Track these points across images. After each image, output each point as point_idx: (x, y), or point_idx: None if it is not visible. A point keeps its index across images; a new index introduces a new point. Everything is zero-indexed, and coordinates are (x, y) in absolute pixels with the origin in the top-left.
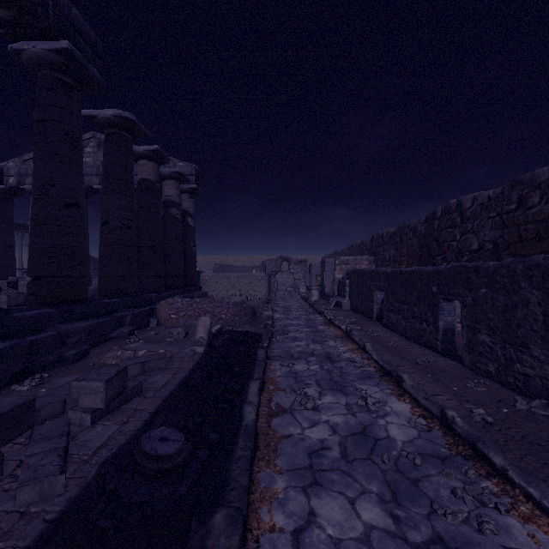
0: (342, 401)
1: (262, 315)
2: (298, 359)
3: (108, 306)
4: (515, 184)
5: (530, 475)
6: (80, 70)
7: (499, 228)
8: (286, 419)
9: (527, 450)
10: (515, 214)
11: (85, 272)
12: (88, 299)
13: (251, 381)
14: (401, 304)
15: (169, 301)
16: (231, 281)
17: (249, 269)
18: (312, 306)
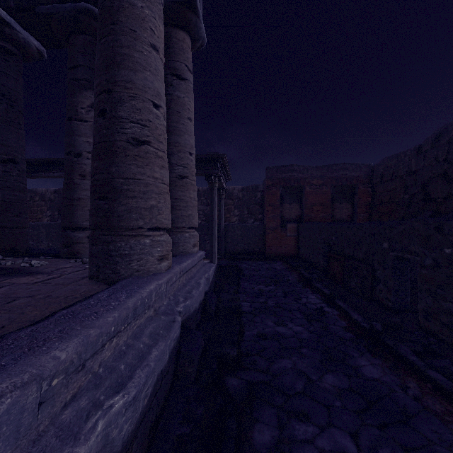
0: None
1: None
2: None
3: None
4: (30, 191)
5: None
6: None
7: None
8: None
9: None
10: (30, 202)
11: None
12: None
13: None
14: None
15: None
16: None
17: None
18: None
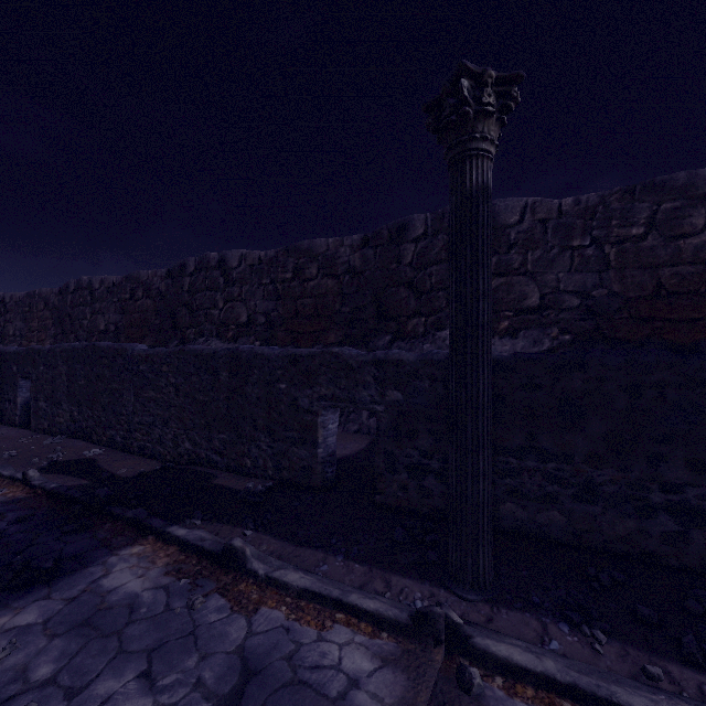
0: None
1: None
2: None
3: None
4: (130, 277)
5: (7, 466)
6: None
7: (121, 313)
8: None
9: (26, 460)
10: (130, 303)
11: None
12: None
13: None
14: None
15: None
16: None
17: None
18: None
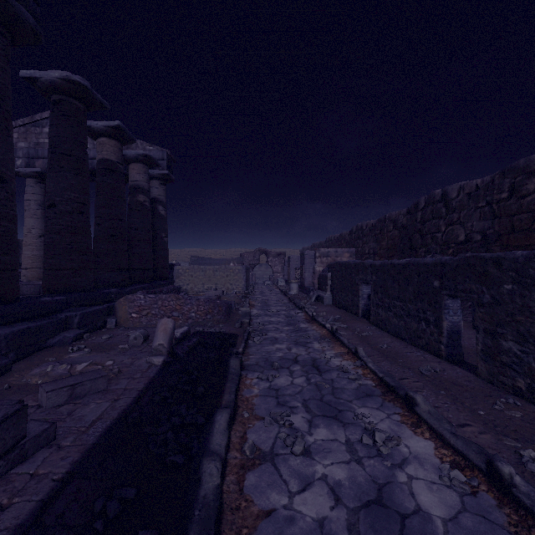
0: (341, 437)
1: (238, 311)
2: (280, 369)
3: (48, 306)
4: (507, 171)
5: None
6: (4, 8)
7: (489, 218)
8: (265, 475)
9: None
10: (507, 203)
11: (13, 264)
12: (22, 298)
13: (218, 411)
14: (393, 300)
15: (130, 298)
16: (206, 274)
17: (226, 262)
18: (292, 300)
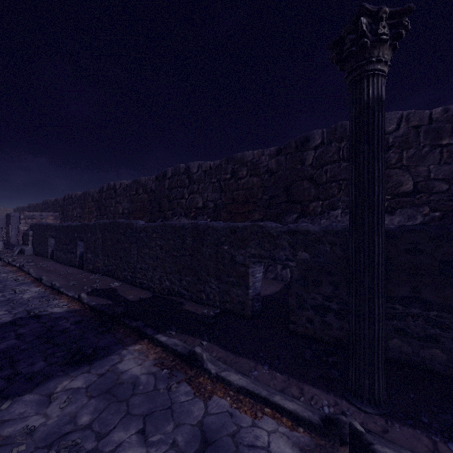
0: None
1: None
2: None
3: None
4: (135, 181)
5: (71, 290)
6: None
7: (130, 203)
8: None
9: (80, 287)
10: (135, 196)
11: None
12: None
13: None
14: (63, 245)
15: None
16: None
17: None
18: None
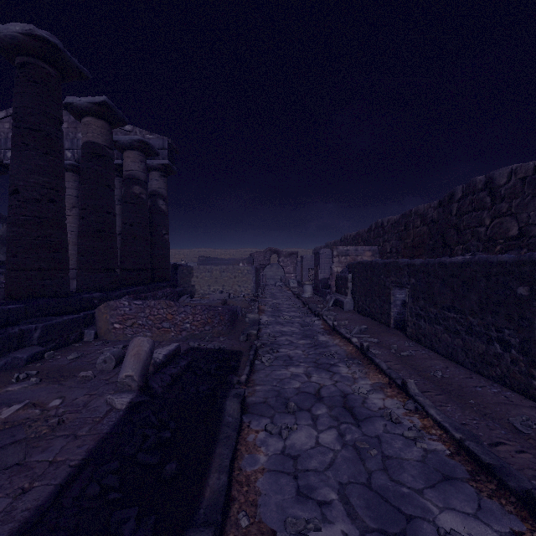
0: None
1: (245, 319)
2: (297, 413)
3: None
4: None
5: None
6: None
7: None
8: None
9: None
10: None
11: None
12: None
13: None
14: (443, 309)
15: (111, 305)
16: (213, 275)
17: (235, 262)
18: (306, 305)
